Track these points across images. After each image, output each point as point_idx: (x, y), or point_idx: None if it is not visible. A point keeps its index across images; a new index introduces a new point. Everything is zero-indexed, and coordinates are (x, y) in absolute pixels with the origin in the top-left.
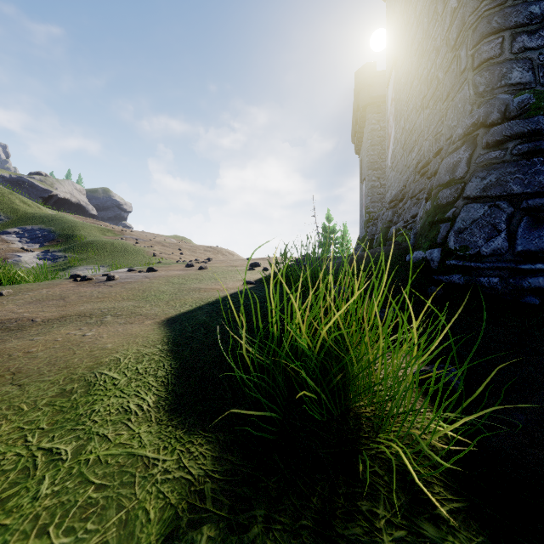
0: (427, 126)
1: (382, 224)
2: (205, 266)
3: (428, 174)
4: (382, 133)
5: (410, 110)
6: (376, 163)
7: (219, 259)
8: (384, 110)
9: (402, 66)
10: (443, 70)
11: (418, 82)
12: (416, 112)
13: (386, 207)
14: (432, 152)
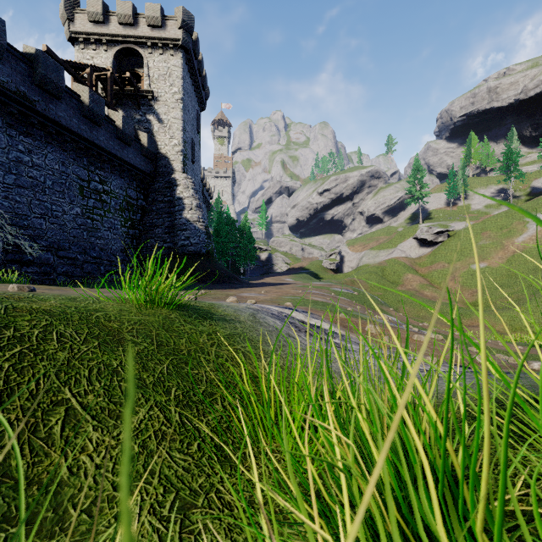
0: None
1: None
2: None
3: None
4: None
5: None
6: None
7: None
8: None
9: None
10: None
11: None
12: None
13: None
14: None
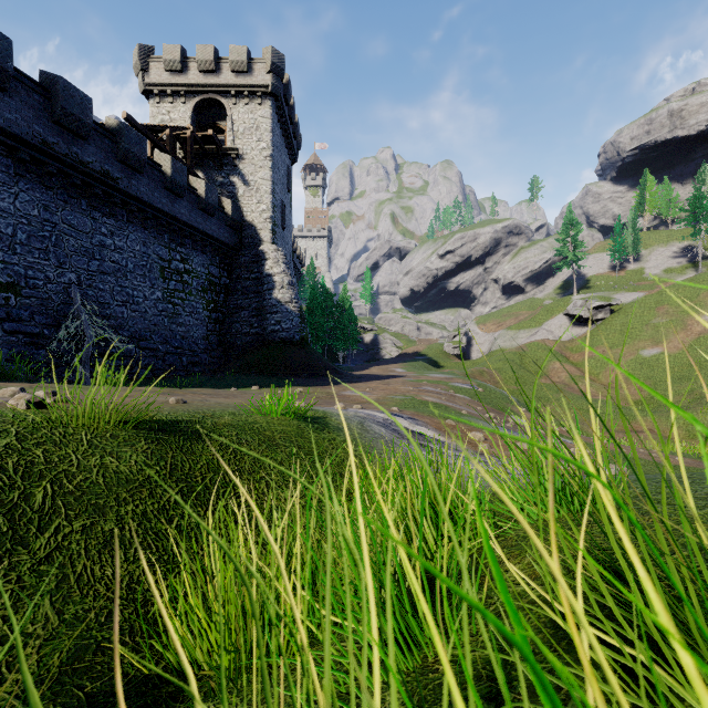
0: None
1: None
2: None
3: None
4: None
5: None
6: None
7: None
8: None
9: None
10: None
11: None
12: None
13: None
14: None
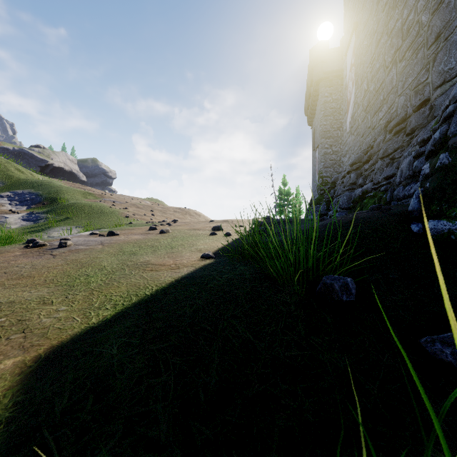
0: (403, 80)
1: (344, 187)
2: (166, 230)
3: (408, 130)
4: (334, 105)
5: (375, 70)
6: (328, 132)
7: (187, 219)
8: (336, 83)
9: (364, 29)
10: (429, 10)
11: (388, 37)
12: (385, 69)
13: (347, 170)
14: (410, 106)
